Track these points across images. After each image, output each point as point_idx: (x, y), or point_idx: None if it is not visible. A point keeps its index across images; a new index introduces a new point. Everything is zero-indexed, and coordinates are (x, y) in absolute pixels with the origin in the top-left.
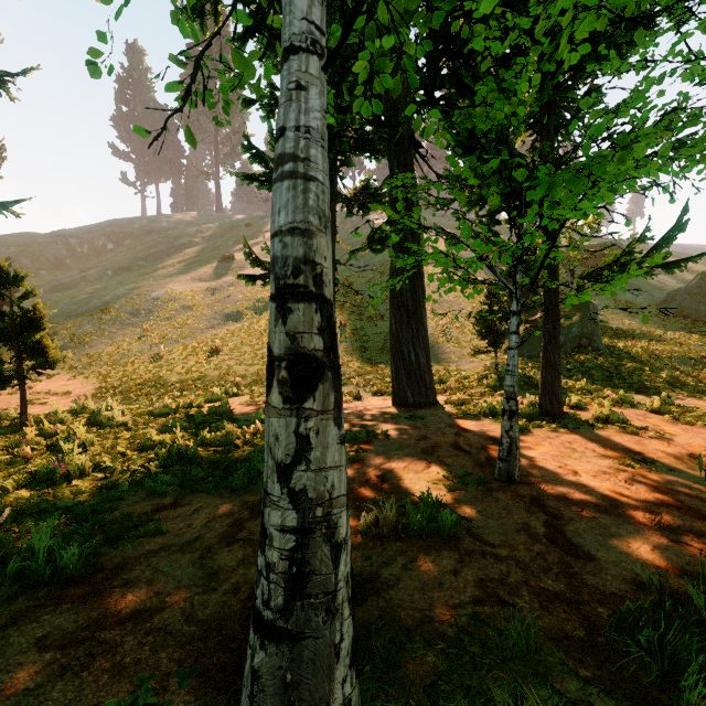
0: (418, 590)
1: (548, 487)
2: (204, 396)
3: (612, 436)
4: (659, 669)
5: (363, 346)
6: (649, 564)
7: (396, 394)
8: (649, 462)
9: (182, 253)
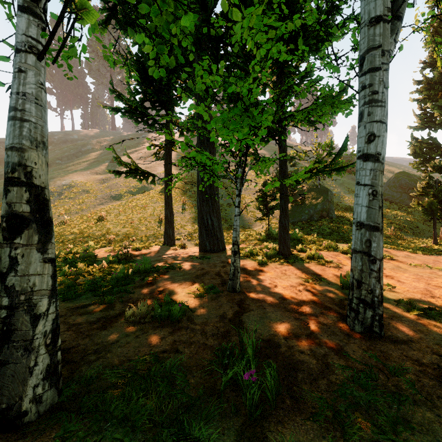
0: (135, 347)
1: (254, 294)
2: (83, 247)
3: (311, 266)
4: (231, 376)
5: (195, 216)
6: (272, 330)
7: (200, 244)
8: (320, 280)
9: (86, 155)
